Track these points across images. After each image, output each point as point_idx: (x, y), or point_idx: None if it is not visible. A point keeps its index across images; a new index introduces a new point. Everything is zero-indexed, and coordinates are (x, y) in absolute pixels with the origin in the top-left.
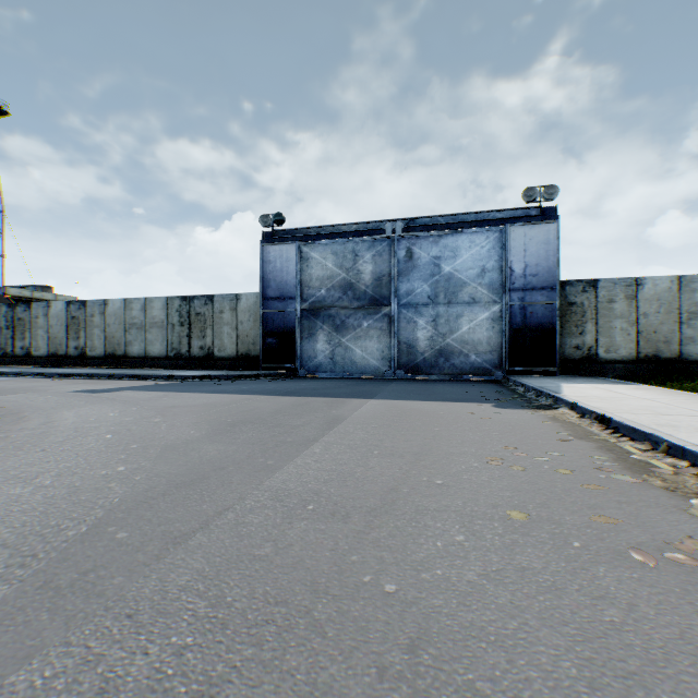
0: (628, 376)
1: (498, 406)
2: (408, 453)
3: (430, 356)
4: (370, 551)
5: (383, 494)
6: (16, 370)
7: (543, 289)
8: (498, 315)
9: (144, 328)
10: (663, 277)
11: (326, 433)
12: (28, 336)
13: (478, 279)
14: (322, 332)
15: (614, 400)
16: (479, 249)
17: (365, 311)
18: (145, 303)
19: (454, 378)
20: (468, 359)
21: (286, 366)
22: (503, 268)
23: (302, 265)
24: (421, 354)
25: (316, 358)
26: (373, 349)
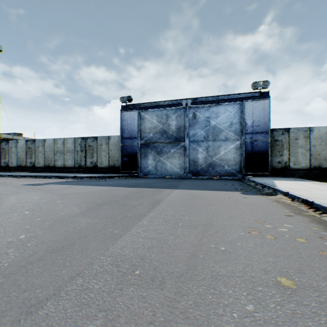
0: (306, 177)
1: (244, 193)
2: (199, 224)
3: (204, 166)
4: (181, 324)
5: (187, 259)
6: (0, 173)
7: (262, 133)
8: (239, 146)
9: (63, 153)
10: (323, 127)
11: (151, 210)
12: (7, 157)
13: (229, 128)
14: (150, 154)
15: (307, 190)
16: (229, 113)
17: (172, 144)
18: (64, 141)
19: (216, 178)
20: (224, 168)
21: (133, 172)
22: (241, 123)
23: (141, 121)
24: (200, 166)
25: (148, 167)
26: (176, 163)
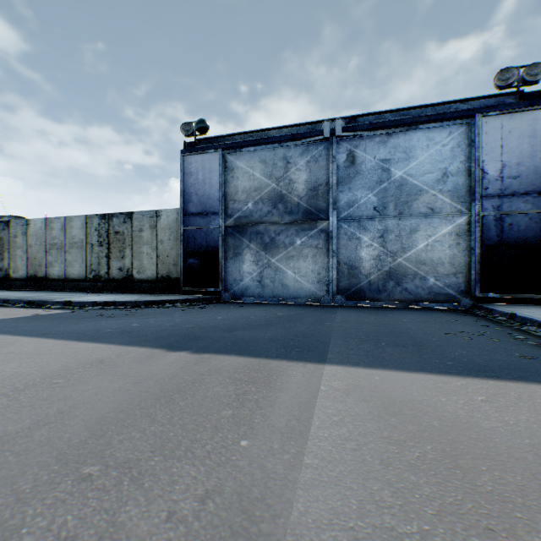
0: None
1: None
2: None
3: (376, 278)
4: None
5: None
6: None
7: (527, 194)
8: (464, 229)
9: (64, 249)
10: None
11: None
12: None
13: (437, 185)
14: (248, 251)
15: None
16: (439, 148)
17: (298, 226)
18: (65, 222)
19: (406, 306)
20: (425, 282)
21: (208, 290)
22: (470, 170)
23: (227, 176)
24: (365, 277)
25: (242, 280)
26: (307, 270)
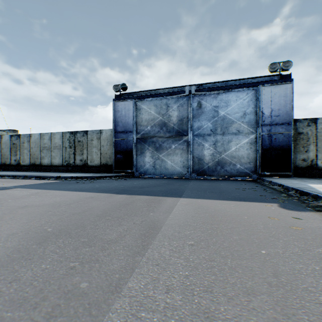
0: None
1: (284, 207)
2: None
3: (212, 165)
4: None
5: None
6: None
7: (283, 124)
8: (254, 140)
9: (50, 149)
10: None
11: (137, 263)
12: None
13: (241, 119)
14: (148, 151)
15: None
16: (242, 101)
17: (173, 139)
18: (51, 135)
19: (226, 178)
20: (235, 167)
21: (127, 171)
22: (257, 112)
23: (137, 113)
24: (206, 164)
25: (145, 166)
26: (178, 161)
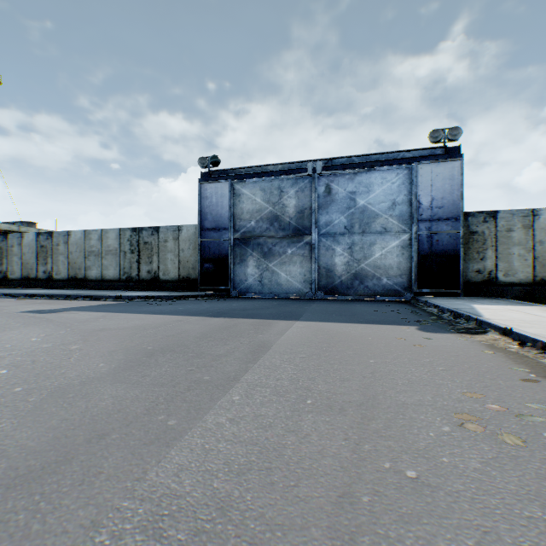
0: (528, 298)
1: (423, 329)
2: (349, 403)
3: (346, 279)
4: None
5: (331, 511)
6: None
7: (448, 220)
8: (407, 243)
9: (101, 255)
10: None
11: (250, 367)
12: (5, 262)
13: (389, 211)
14: (252, 258)
15: (545, 325)
16: (390, 184)
17: (289, 240)
18: (102, 234)
19: (367, 299)
20: (380, 282)
21: (220, 288)
22: (411, 201)
23: (235, 200)
24: (338, 278)
25: (247, 280)
26: (296, 273)
